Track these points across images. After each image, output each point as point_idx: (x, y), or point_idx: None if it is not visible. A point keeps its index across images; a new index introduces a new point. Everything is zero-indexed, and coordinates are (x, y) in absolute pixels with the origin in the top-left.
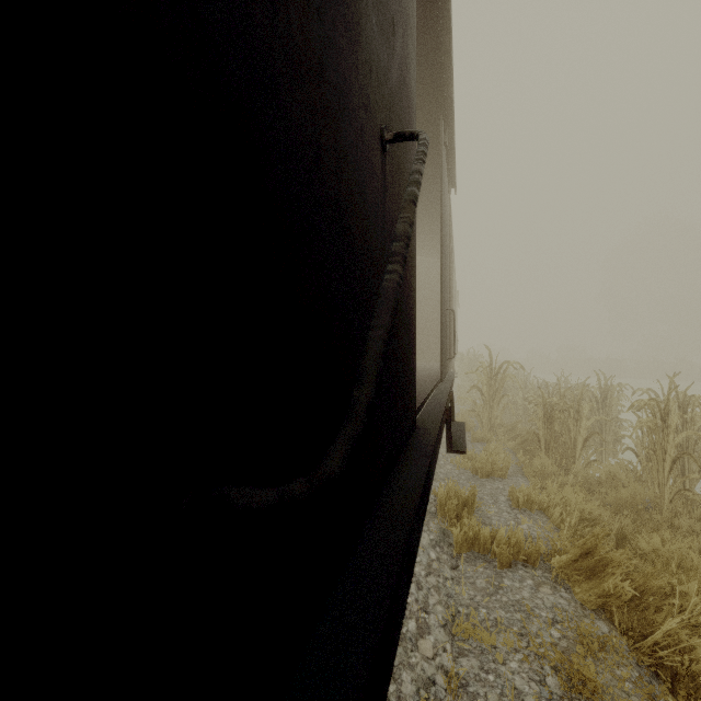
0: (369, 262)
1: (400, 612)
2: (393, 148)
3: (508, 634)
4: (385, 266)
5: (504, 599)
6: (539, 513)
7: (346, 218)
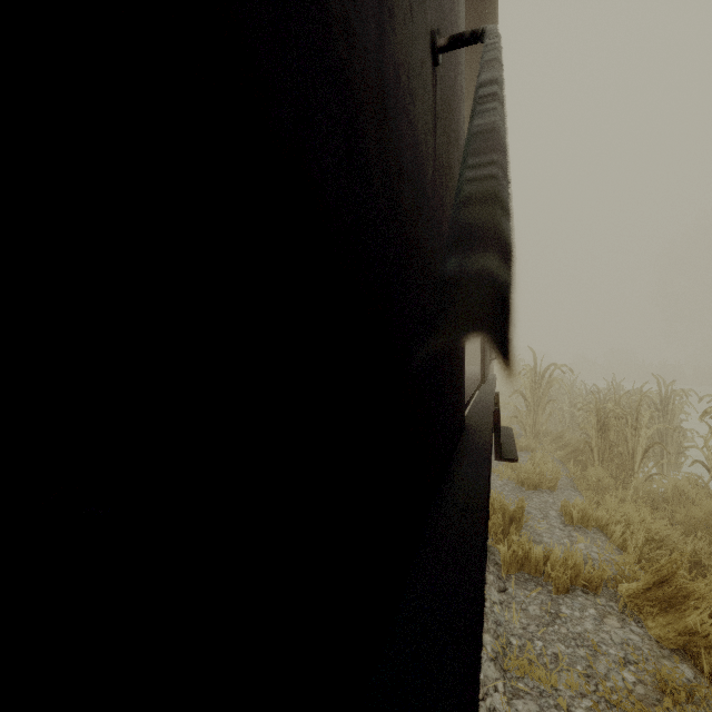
0: (419, 195)
1: (477, 699)
2: (444, 74)
3: (572, 675)
4: (435, 215)
5: (563, 631)
6: (596, 531)
7: (391, 107)
